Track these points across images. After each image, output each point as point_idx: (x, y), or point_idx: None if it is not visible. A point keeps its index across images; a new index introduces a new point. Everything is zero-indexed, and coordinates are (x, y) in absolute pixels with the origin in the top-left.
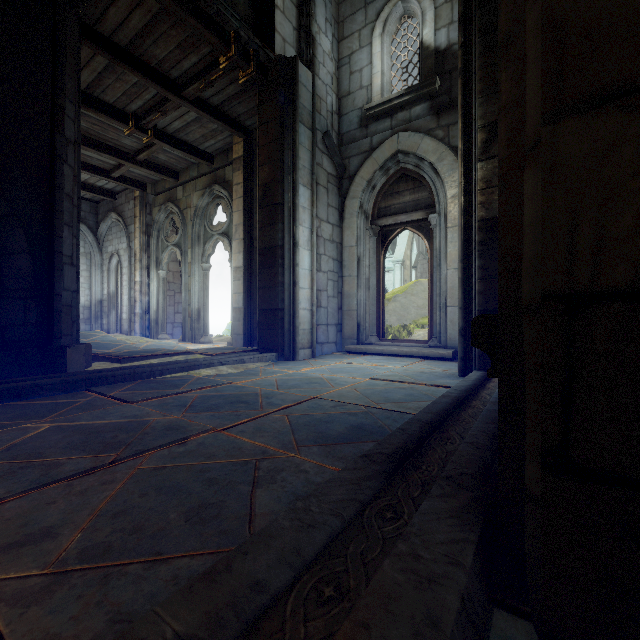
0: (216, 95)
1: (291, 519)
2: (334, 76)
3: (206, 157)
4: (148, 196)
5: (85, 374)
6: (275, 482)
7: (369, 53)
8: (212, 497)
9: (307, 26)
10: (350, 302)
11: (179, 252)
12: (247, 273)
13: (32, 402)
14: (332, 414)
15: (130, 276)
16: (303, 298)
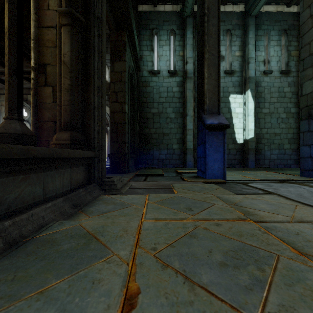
0: None
1: None
2: None
3: None
4: None
5: None
6: None
7: None
8: None
9: None
10: None
11: None
12: None
13: None
14: None
15: None
16: None
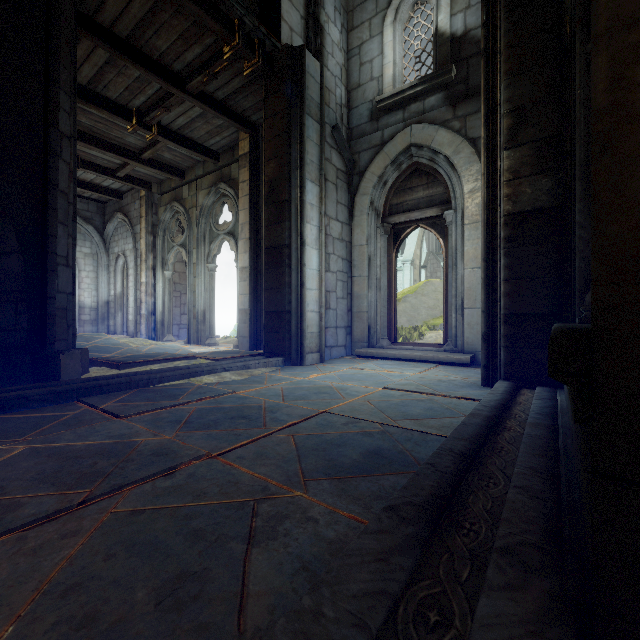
0: (221, 89)
1: (294, 634)
2: (343, 68)
3: (211, 155)
4: (154, 196)
5: (78, 382)
6: (276, 537)
7: (380, 43)
8: (195, 562)
9: (315, 15)
10: (360, 303)
11: (185, 252)
12: (253, 273)
13: (16, 415)
14: (344, 434)
15: (136, 277)
16: (311, 300)
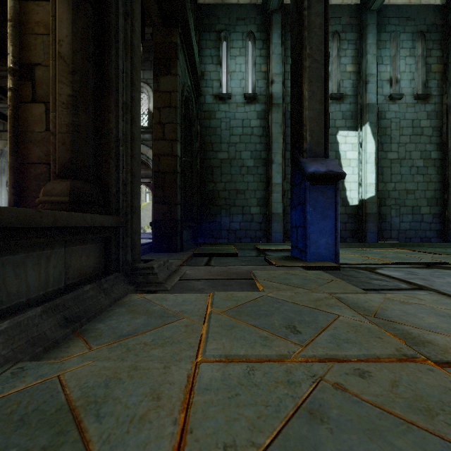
0: None
1: None
2: None
3: None
4: None
5: None
6: None
7: None
8: None
9: None
10: None
11: None
12: None
13: None
14: None
15: None
16: None
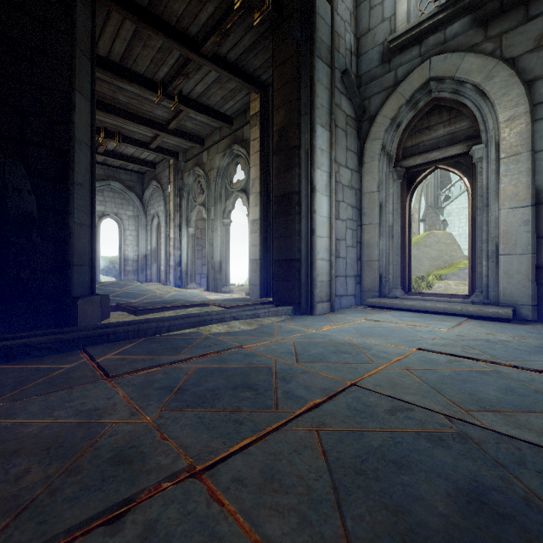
0: (233, 49)
1: None
2: (352, 15)
3: (226, 120)
4: (180, 163)
5: (90, 329)
6: None
7: None
8: None
9: None
10: (370, 252)
11: (204, 210)
12: (263, 225)
13: (15, 366)
14: (397, 436)
15: (166, 233)
16: (321, 247)
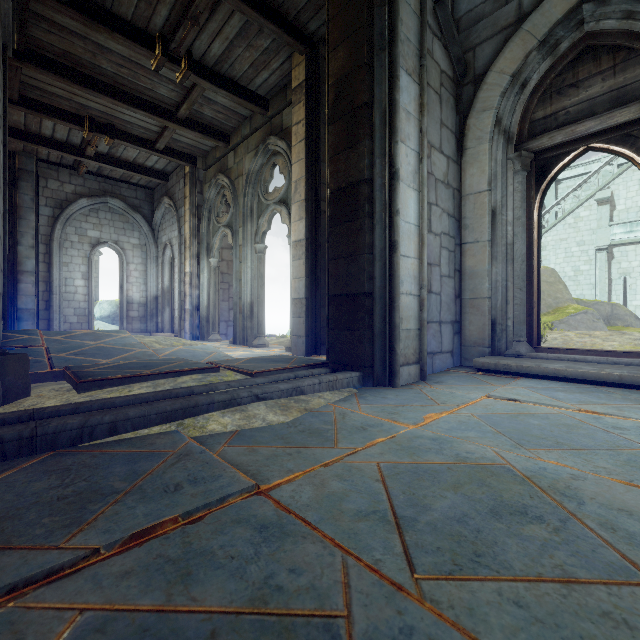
0: None
1: None
2: None
3: (258, 101)
4: (198, 172)
5: None
6: None
7: None
8: None
9: None
10: (477, 285)
11: (230, 233)
12: (311, 248)
13: None
14: None
15: (180, 267)
16: (406, 274)
